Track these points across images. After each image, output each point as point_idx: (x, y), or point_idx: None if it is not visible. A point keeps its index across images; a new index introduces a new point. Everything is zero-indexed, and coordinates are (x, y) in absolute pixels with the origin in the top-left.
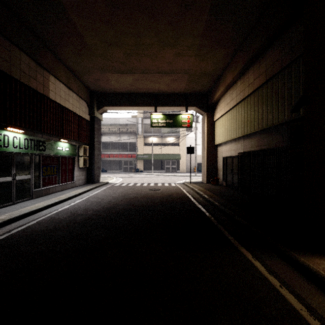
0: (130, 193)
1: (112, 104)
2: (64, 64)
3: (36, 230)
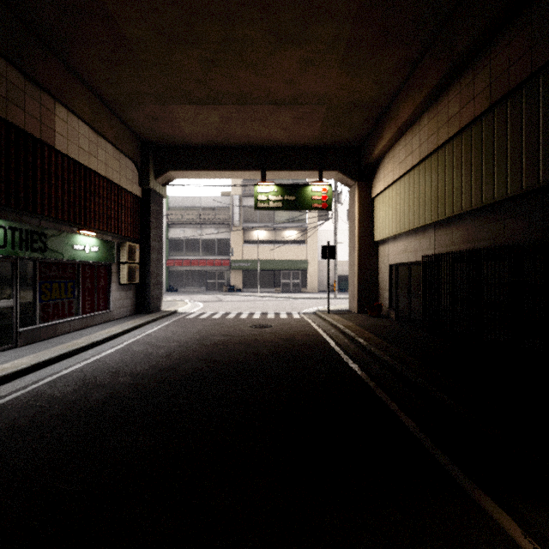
0: (214, 333)
1: (184, 166)
2: (87, 84)
3: None
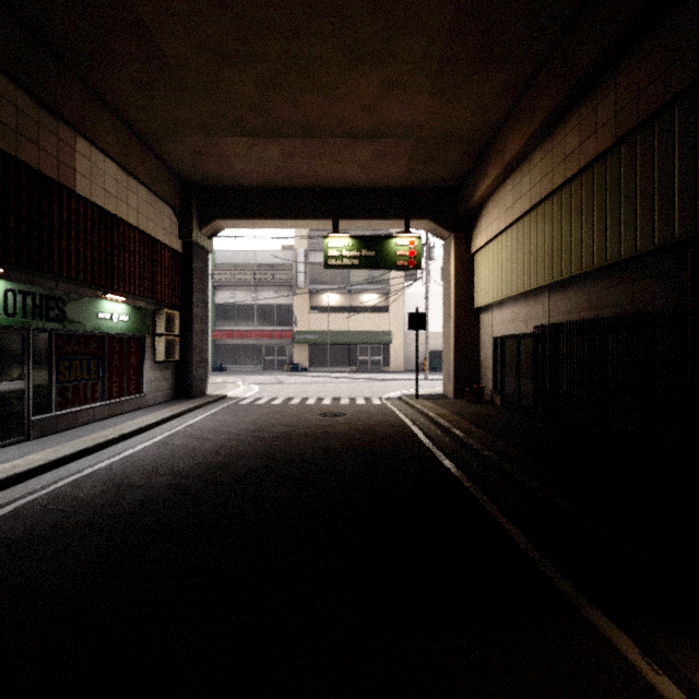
0: (273, 423)
1: (235, 214)
2: (115, 112)
3: None
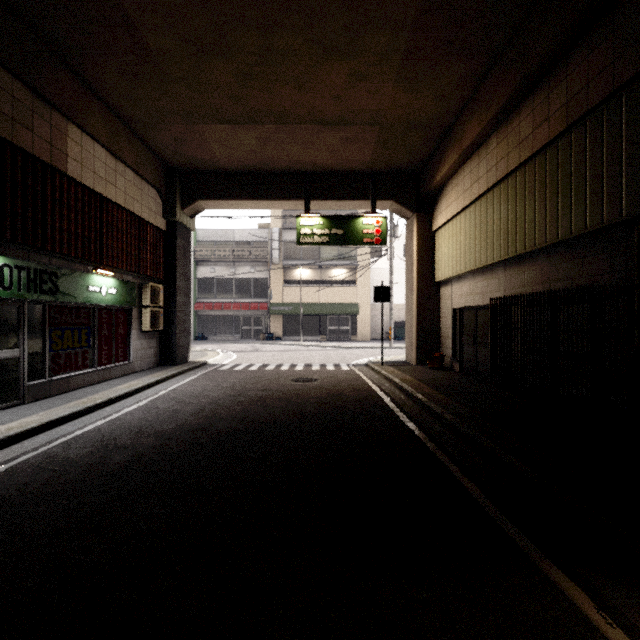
0: (250, 388)
1: (215, 195)
2: (104, 101)
3: None
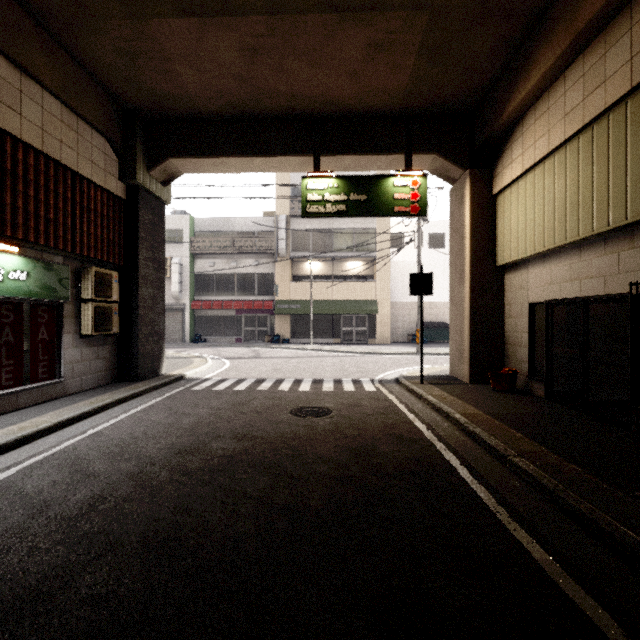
0: (221, 430)
1: (192, 150)
2: None
3: None
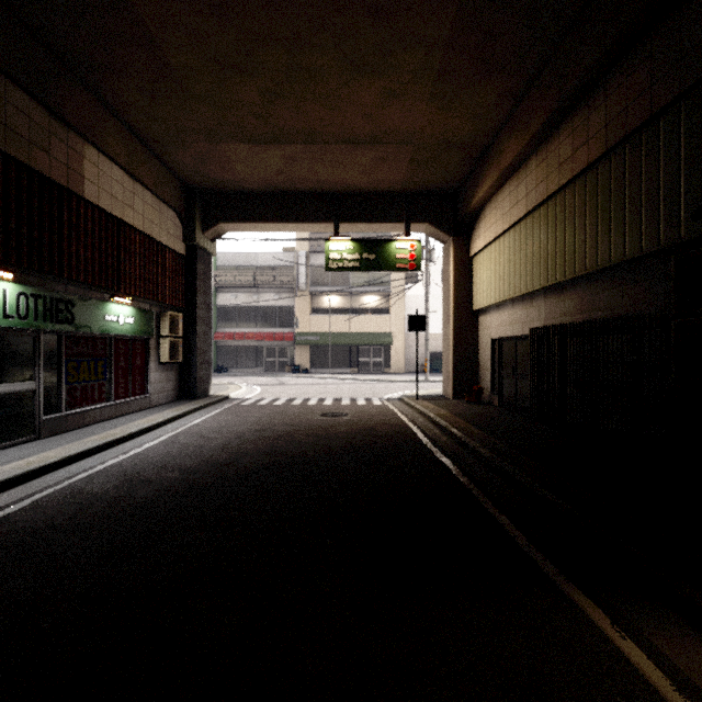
0: (276, 423)
1: (238, 217)
2: (122, 119)
3: (20, 530)
